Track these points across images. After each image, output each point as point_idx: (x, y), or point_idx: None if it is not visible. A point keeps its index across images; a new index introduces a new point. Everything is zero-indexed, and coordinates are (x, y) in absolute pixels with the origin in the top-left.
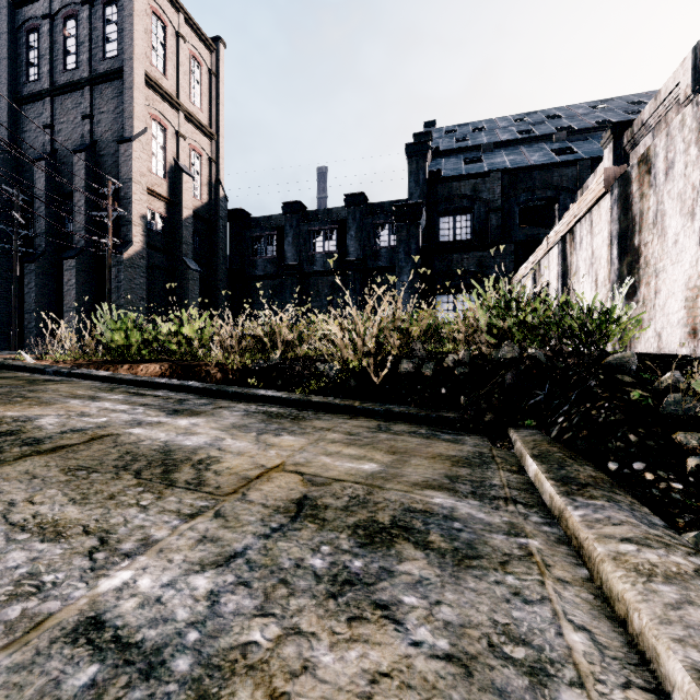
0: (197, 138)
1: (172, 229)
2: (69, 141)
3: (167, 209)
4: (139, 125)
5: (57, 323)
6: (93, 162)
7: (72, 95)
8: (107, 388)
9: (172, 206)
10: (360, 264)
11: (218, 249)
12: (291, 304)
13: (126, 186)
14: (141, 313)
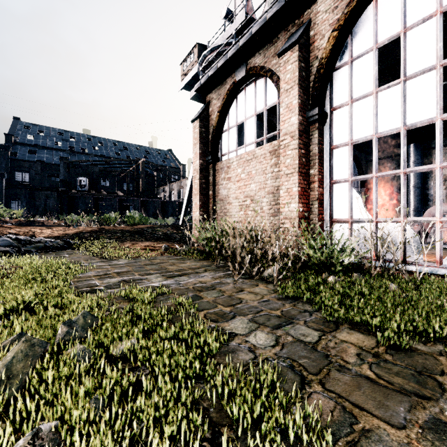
0: None
1: None
2: None
3: None
4: None
5: None
6: None
7: None
8: None
9: None
10: None
11: None
12: None
13: None
14: None
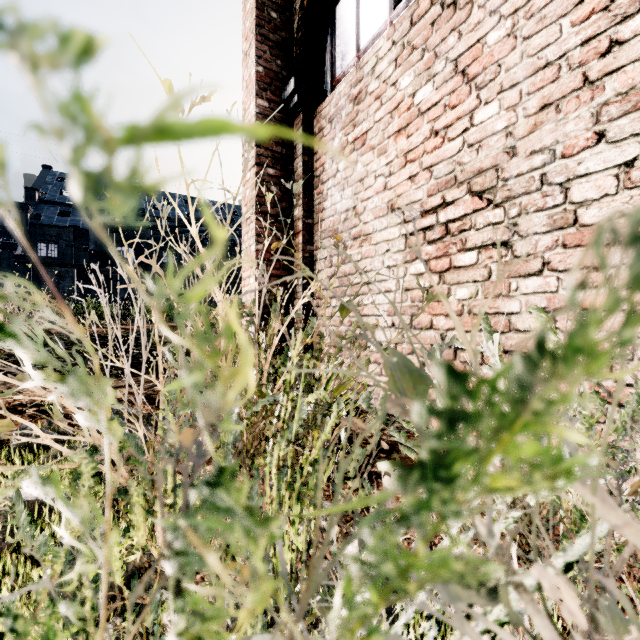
0: None
1: None
2: None
3: None
4: None
5: None
6: None
7: None
8: None
9: None
10: None
11: None
12: None
13: None
14: None
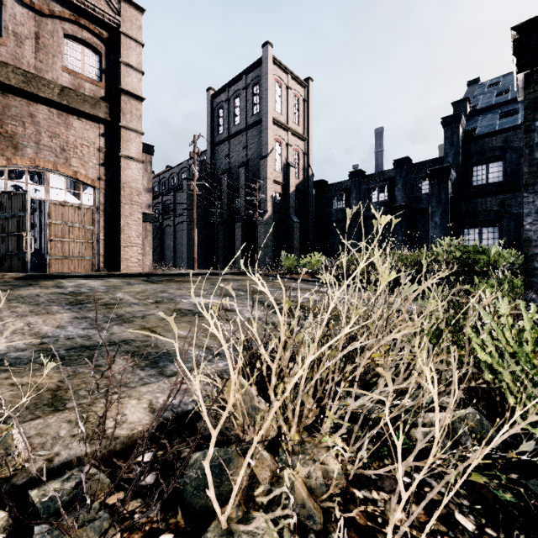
0: (297, 143)
1: (284, 199)
2: (236, 161)
3: (282, 189)
4: (270, 147)
5: (231, 255)
6: (248, 170)
7: (238, 137)
8: (293, 281)
9: (284, 186)
10: (405, 207)
11: (308, 207)
12: (354, 238)
13: (264, 181)
14: (271, 249)
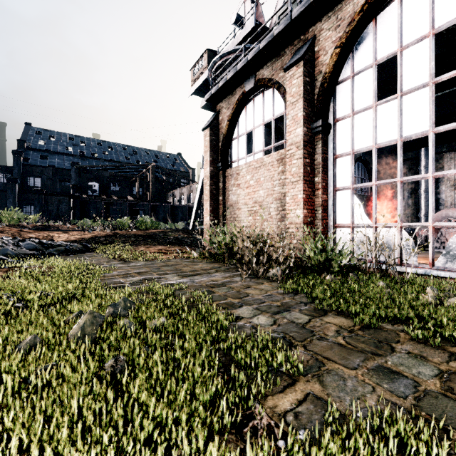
0: None
1: None
2: None
3: None
4: None
5: None
6: None
7: None
8: None
9: None
10: None
11: None
12: None
13: None
14: None
